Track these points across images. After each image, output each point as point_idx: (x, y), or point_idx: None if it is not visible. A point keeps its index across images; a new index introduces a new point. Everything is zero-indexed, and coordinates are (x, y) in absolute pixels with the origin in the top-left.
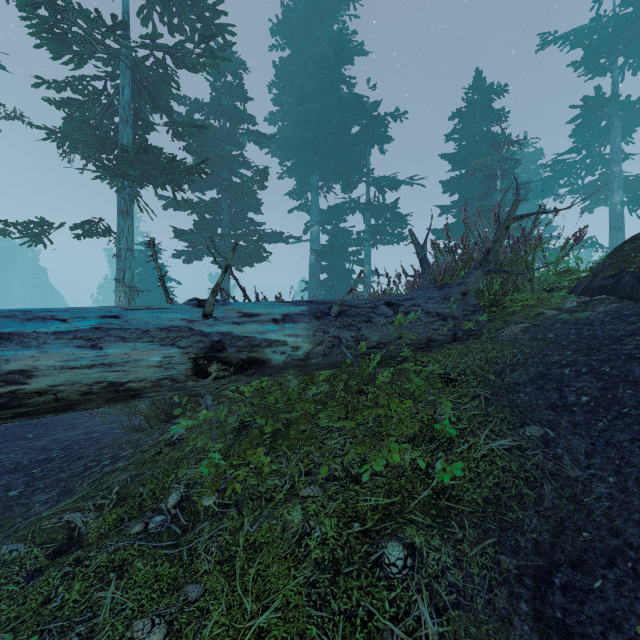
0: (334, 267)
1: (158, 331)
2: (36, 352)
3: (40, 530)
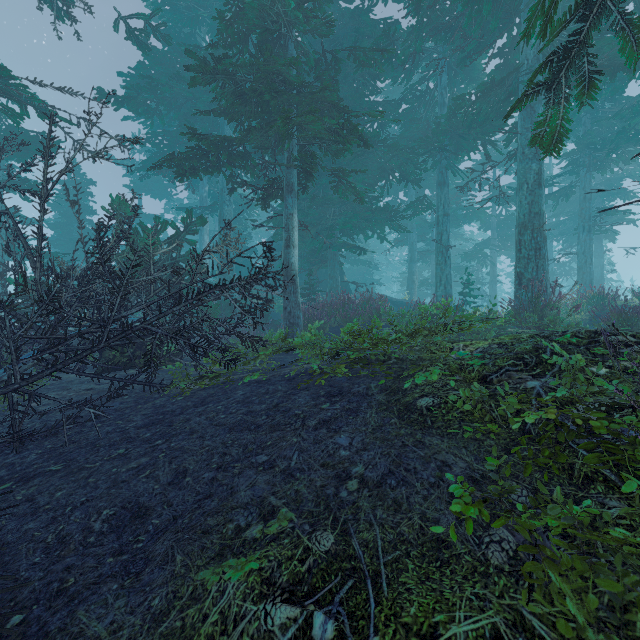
0: None
1: None
2: None
3: None
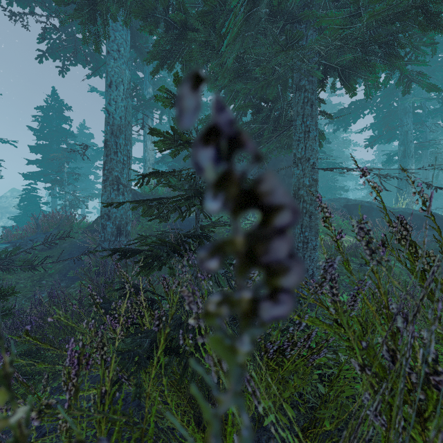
0: None
1: None
2: None
3: None
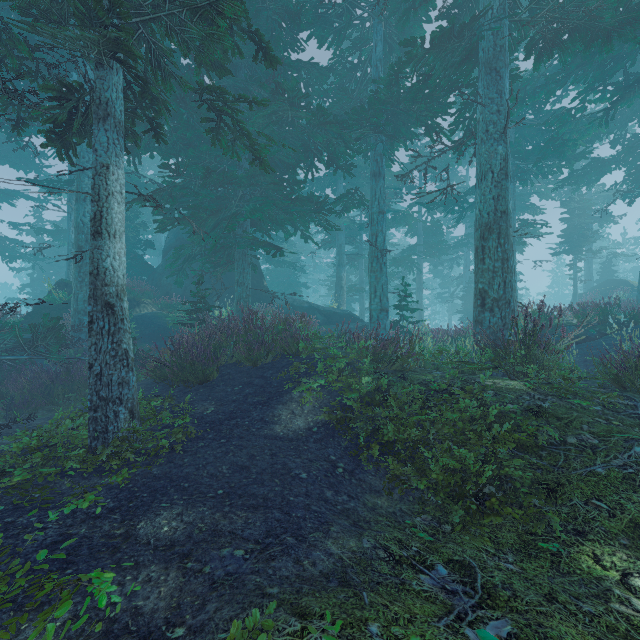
0: None
1: None
2: None
3: None
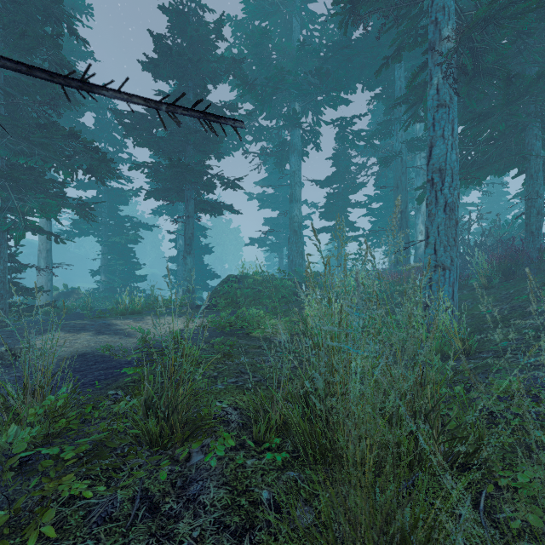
0: None
1: None
2: None
3: None
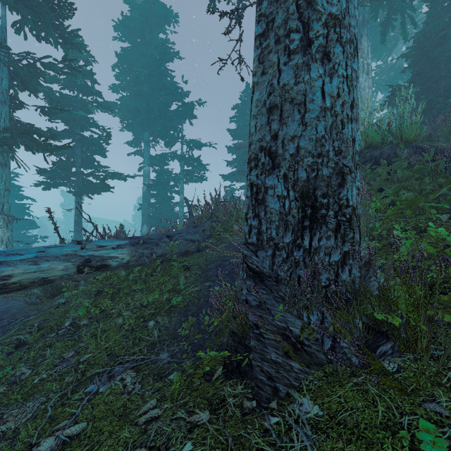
0: (160, 195)
1: (62, 256)
2: (13, 268)
3: (4, 341)
